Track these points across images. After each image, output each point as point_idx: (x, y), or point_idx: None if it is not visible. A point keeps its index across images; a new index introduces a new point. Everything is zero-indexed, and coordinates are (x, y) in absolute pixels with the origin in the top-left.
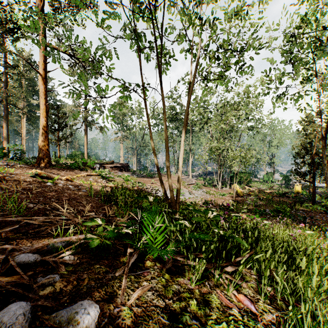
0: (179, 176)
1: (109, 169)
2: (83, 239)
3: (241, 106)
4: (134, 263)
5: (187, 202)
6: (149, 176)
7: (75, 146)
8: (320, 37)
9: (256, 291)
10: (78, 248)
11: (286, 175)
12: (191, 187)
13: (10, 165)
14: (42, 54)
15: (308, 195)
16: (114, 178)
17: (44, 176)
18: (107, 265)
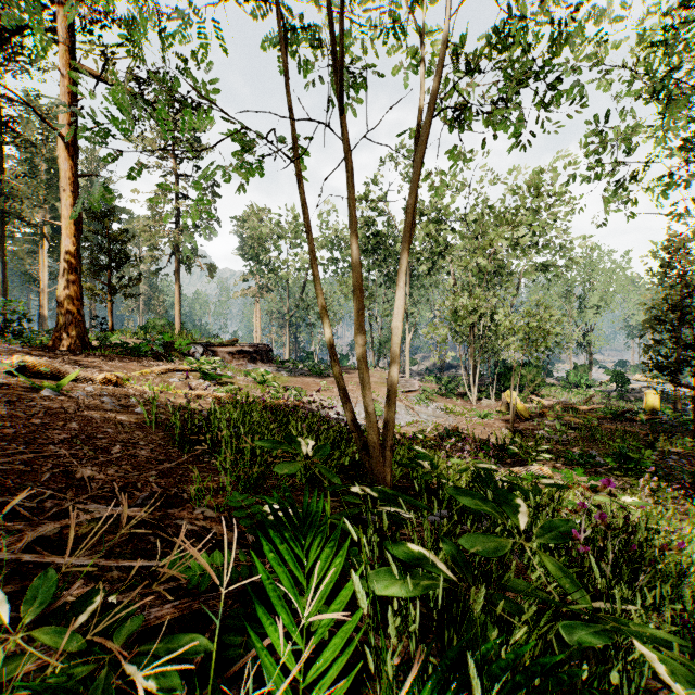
0: (393, 372)
1: (226, 357)
2: None
3: (523, 216)
4: None
5: (404, 433)
6: (317, 373)
7: (156, 309)
8: None
9: None
10: None
11: (618, 371)
12: (411, 398)
13: None
14: (65, 88)
15: (676, 416)
16: (234, 378)
17: (46, 373)
18: None
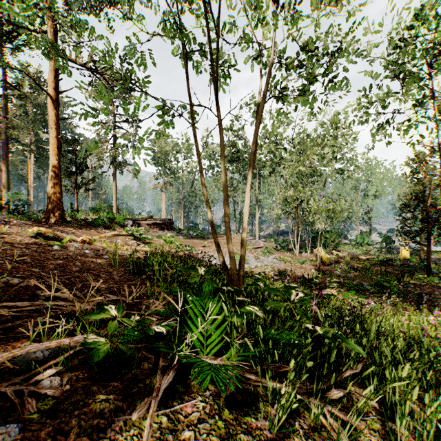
0: (244, 236)
1: (146, 227)
2: (80, 345)
3: (326, 141)
4: (170, 386)
5: (254, 272)
6: (201, 237)
7: (100, 197)
8: (439, 42)
9: (383, 437)
10: (73, 358)
11: (387, 235)
12: (258, 252)
13: (6, 222)
14: (52, 67)
15: (419, 263)
16: (152, 240)
17: (51, 236)
18: (120, 394)
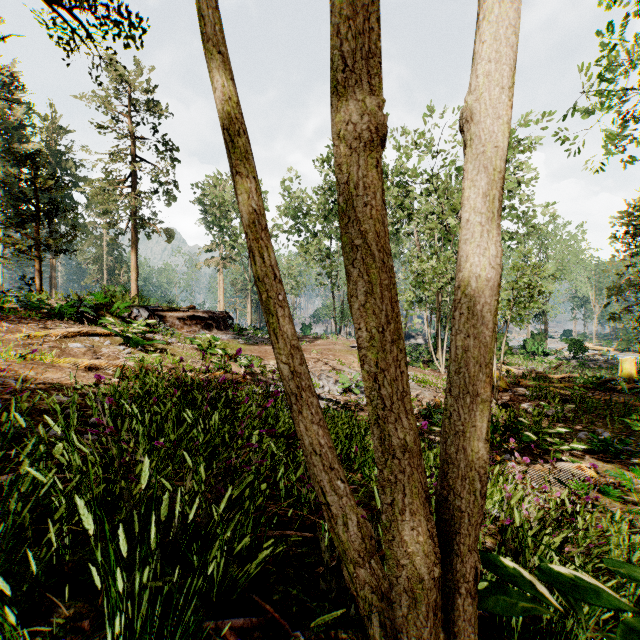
0: (480, 281)
1: (175, 323)
2: None
3: None
4: None
5: None
6: None
7: (119, 279)
8: None
9: None
10: None
11: (576, 340)
12: None
13: None
14: None
15: None
16: (173, 344)
17: None
18: None
